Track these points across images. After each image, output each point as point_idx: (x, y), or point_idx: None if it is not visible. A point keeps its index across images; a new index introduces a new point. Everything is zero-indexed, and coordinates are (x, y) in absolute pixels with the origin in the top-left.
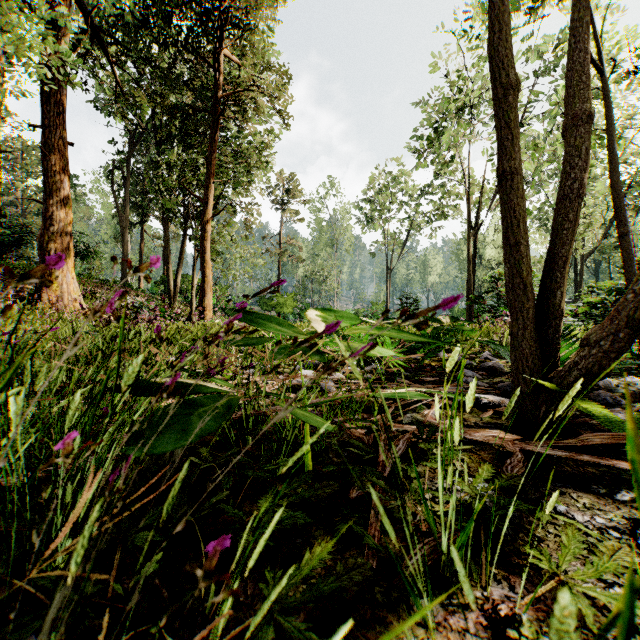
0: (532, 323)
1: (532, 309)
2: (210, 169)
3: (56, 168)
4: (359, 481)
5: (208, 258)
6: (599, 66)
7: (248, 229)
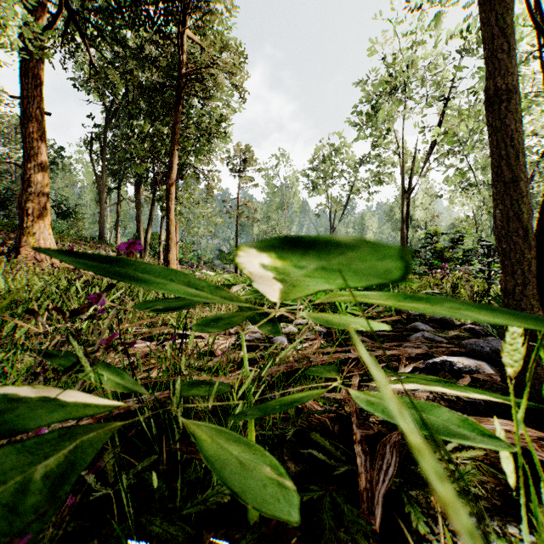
0: (533, 277)
1: (533, 260)
2: (174, 137)
3: (34, 135)
4: (335, 540)
5: (172, 217)
6: (541, 27)
7: (210, 193)
